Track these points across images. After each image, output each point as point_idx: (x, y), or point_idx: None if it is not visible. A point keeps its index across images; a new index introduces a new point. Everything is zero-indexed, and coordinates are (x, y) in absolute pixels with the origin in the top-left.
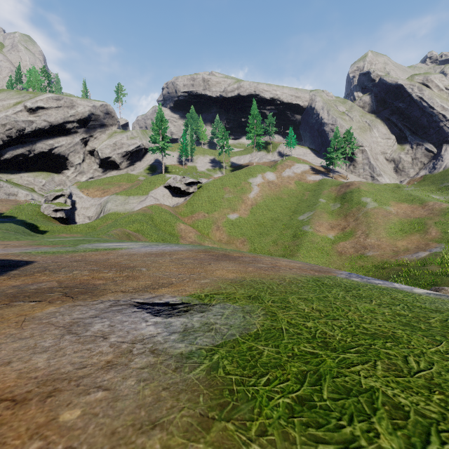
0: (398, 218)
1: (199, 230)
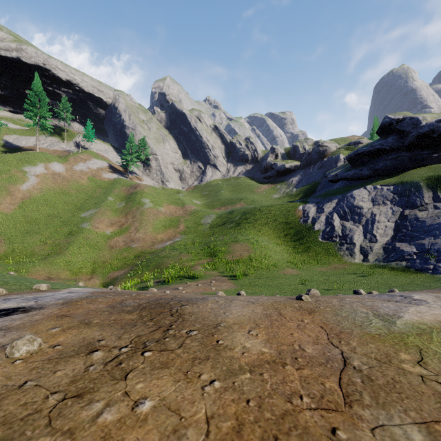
0: (165, 216)
1: None
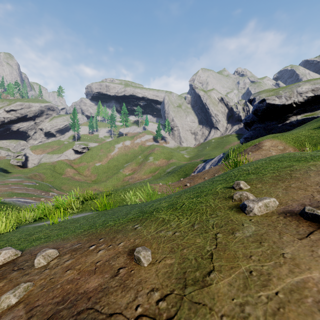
0: (155, 166)
1: (79, 171)
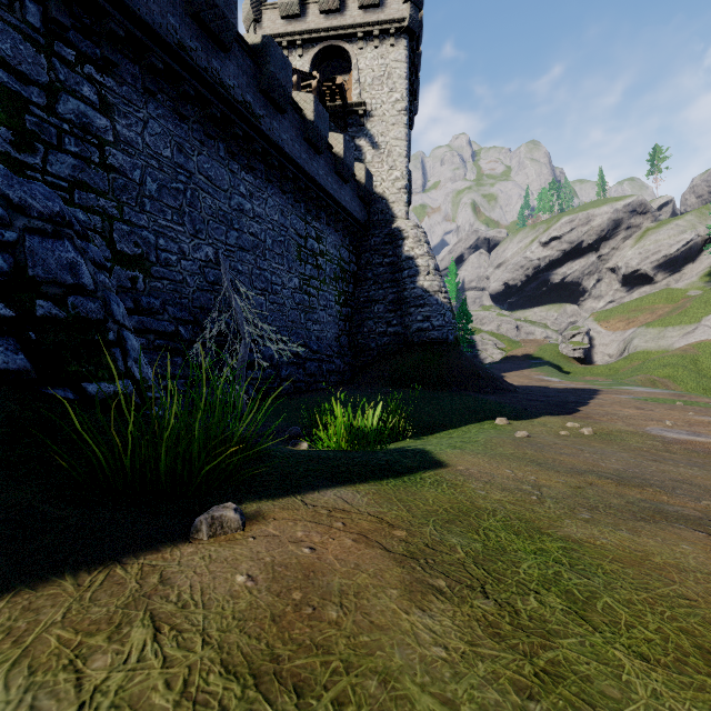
0: None
1: None
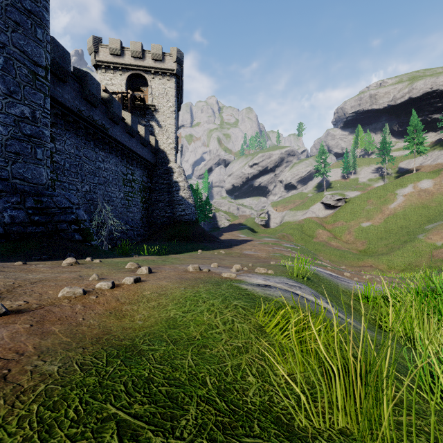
0: None
1: (335, 234)
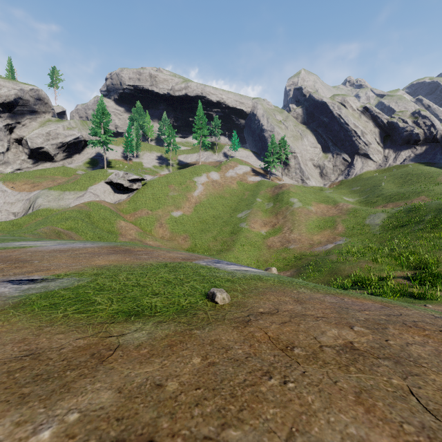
0: (317, 216)
1: (142, 227)
